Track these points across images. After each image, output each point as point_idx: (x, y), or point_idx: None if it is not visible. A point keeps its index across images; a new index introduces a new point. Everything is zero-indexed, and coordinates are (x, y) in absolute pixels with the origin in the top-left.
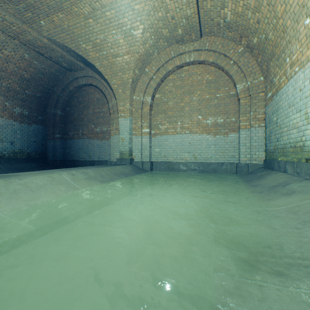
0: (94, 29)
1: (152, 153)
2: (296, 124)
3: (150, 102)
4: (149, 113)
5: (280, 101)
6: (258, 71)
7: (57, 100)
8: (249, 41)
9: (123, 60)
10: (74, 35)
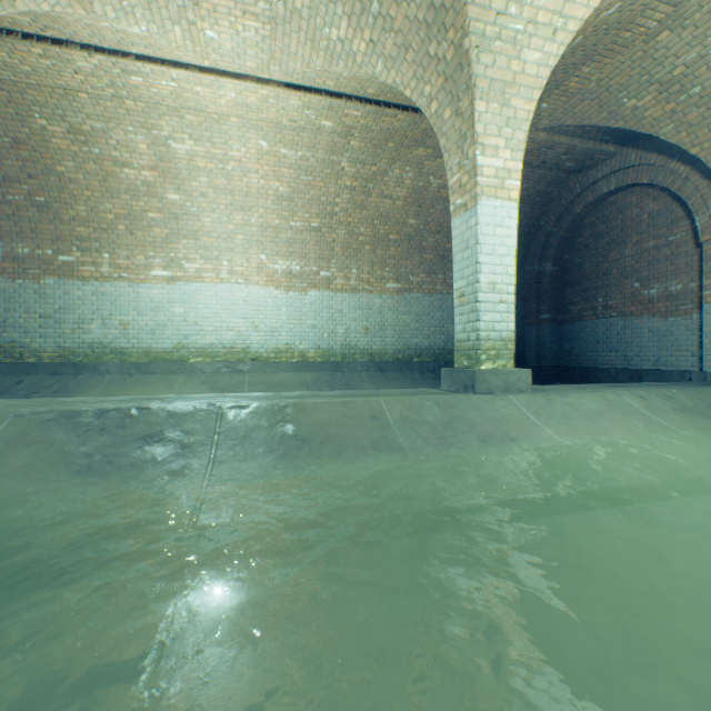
0: (669, 49)
1: None
2: None
3: None
4: None
5: None
6: None
7: (545, 243)
8: None
9: None
10: (607, 93)
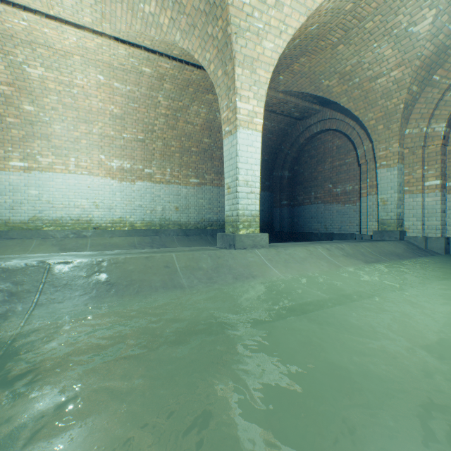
0: (343, 55)
1: (447, 222)
2: None
3: (443, 131)
4: (440, 152)
5: None
6: None
7: (284, 159)
8: None
9: (388, 79)
10: (314, 75)
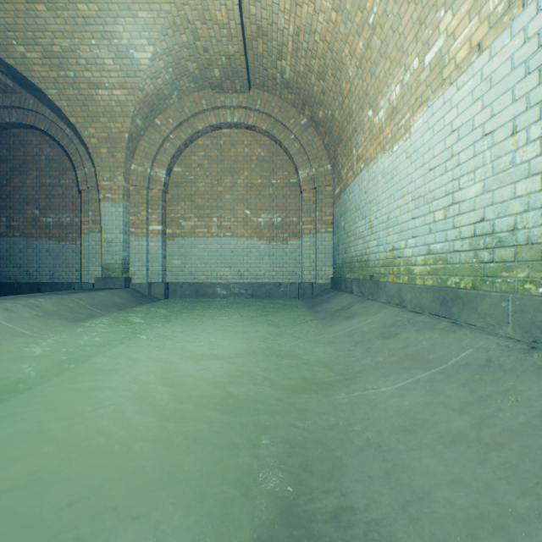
0: (49, 25)
1: (168, 268)
2: (362, 233)
3: (165, 179)
4: (162, 198)
5: (348, 202)
6: (326, 156)
7: None
8: (314, 113)
9: (112, 96)
10: None
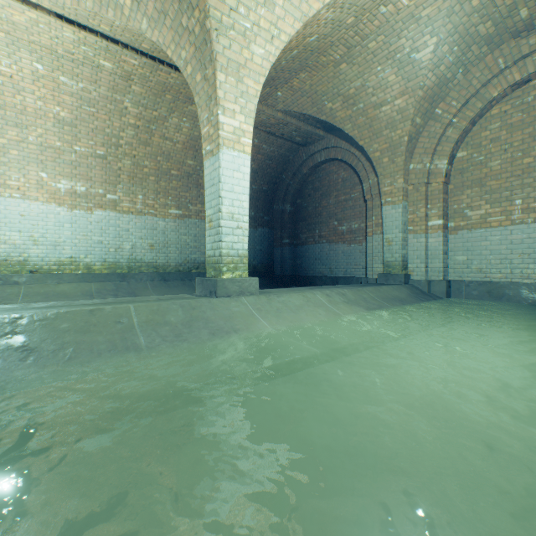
0: (347, 76)
1: (449, 264)
2: None
3: (445, 169)
4: (442, 190)
5: None
6: None
7: (286, 191)
8: None
9: (393, 108)
10: (316, 95)
